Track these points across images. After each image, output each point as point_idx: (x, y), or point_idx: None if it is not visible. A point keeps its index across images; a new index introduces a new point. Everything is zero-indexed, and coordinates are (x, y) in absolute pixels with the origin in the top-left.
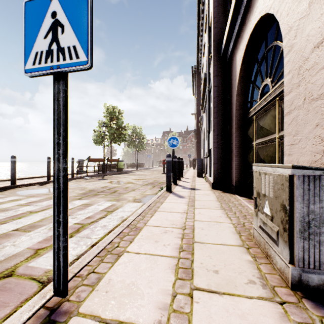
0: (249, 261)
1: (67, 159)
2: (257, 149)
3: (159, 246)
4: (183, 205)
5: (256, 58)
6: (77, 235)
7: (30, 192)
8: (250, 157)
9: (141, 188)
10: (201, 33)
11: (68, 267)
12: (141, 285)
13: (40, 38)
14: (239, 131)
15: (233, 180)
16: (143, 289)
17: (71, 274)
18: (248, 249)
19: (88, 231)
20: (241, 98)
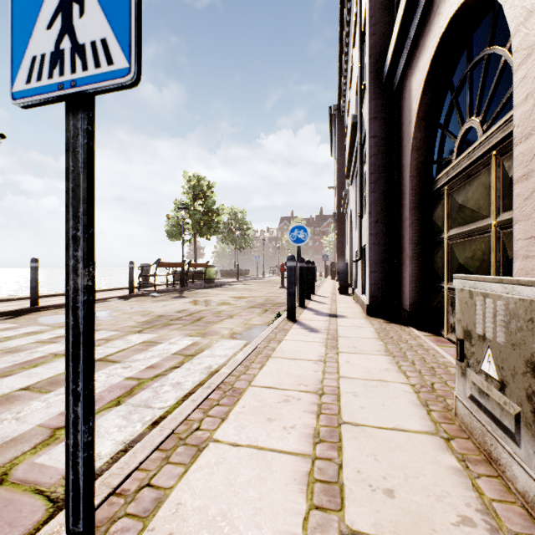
0: (454, 469)
1: (93, 268)
2: (451, 246)
3: (275, 429)
4: (316, 347)
5: (450, 82)
6: (129, 400)
7: (59, 319)
8: (437, 260)
9: (244, 312)
10: (346, 48)
11: (106, 468)
12: (240, 520)
13: (39, 29)
14: (416, 215)
15: (404, 301)
16: (242, 530)
17: (105, 489)
18: (449, 441)
19: (149, 393)
20: (420, 157)
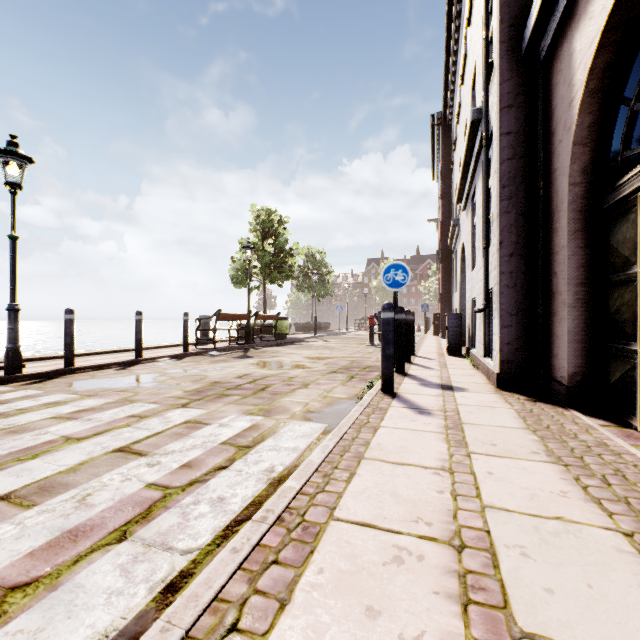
0: None
1: None
2: None
3: None
4: (432, 441)
5: None
6: (140, 531)
7: (93, 385)
8: (622, 309)
9: (323, 379)
10: (456, 34)
11: None
12: None
13: None
14: (579, 242)
15: (558, 370)
16: None
17: None
18: None
19: (174, 517)
20: (586, 153)
